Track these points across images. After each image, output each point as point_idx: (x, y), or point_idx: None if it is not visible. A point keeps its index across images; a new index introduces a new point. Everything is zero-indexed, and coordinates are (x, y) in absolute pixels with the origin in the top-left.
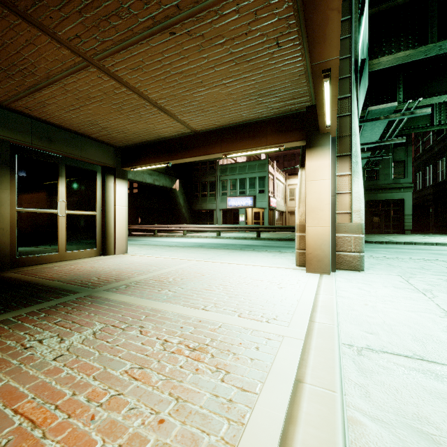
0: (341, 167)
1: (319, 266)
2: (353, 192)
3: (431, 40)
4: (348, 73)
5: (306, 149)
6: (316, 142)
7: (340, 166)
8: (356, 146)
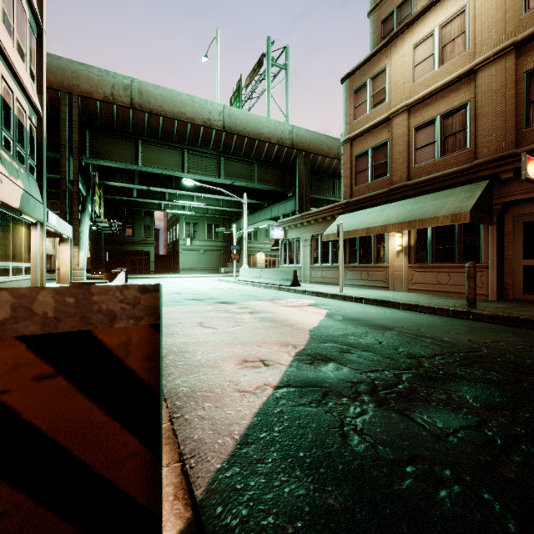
0: (75, 248)
1: (65, 282)
2: (80, 257)
3: (136, 182)
4: (78, 217)
5: (60, 242)
6: (64, 240)
7: (75, 248)
8: (84, 239)
